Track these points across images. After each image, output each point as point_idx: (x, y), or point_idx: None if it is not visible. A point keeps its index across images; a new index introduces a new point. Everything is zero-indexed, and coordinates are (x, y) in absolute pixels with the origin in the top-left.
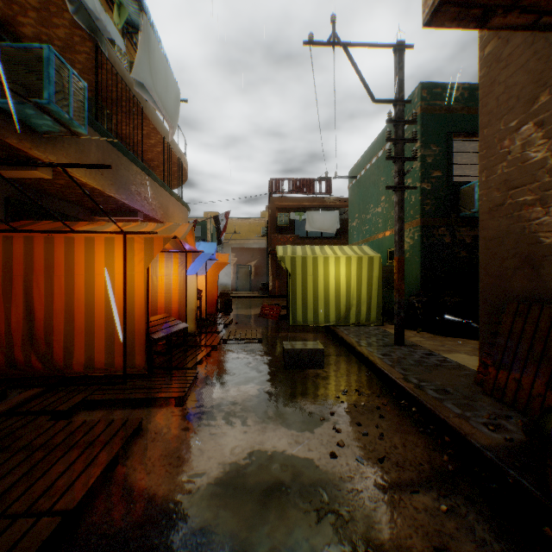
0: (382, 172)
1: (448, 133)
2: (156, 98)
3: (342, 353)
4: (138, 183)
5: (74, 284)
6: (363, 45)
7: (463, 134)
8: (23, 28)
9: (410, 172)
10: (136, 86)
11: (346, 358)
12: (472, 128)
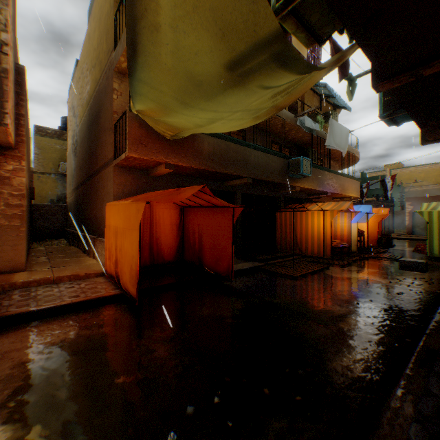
0: None
1: None
2: (335, 147)
3: None
4: (327, 179)
5: (307, 226)
6: None
7: None
8: (288, 138)
9: None
10: (327, 146)
11: None
12: None
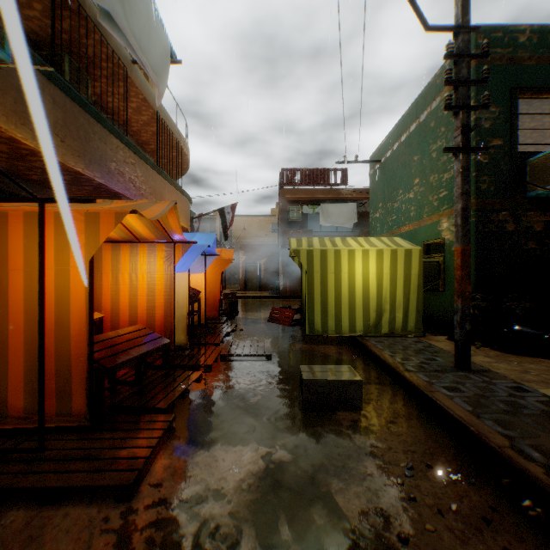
0: (415, 150)
1: (510, 89)
2: (131, 39)
3: (381, 379)
4: (120, 160)
5: None
6: None
7: (531, 90)
8: None
9: None
10: (101, 18)
11: (388, 389)
12: (542, 82)
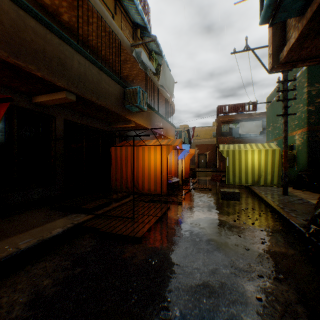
0: None
1: None
2: (166, 89)
3: (251, 197)
4: (157, 121)
5: (144, 162)
6: (262, 47)
7: None
8: (123, 73)
9: (300, 100)
10: (160, 86)
11: (252, 199)
12: None
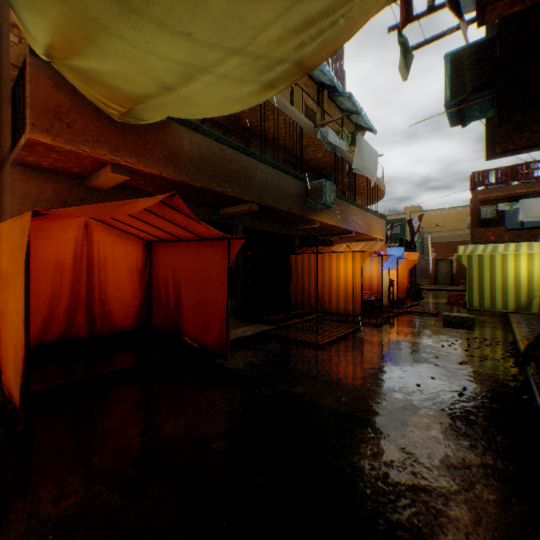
0: None
1: None
2: (364, 171)
3: (500, 327)
4: (352, 215)
5: (331, 274)
6: None
7: None
8: (305, 158)
9: None
10: (354, 170)
11: (499, 329)
12: None
